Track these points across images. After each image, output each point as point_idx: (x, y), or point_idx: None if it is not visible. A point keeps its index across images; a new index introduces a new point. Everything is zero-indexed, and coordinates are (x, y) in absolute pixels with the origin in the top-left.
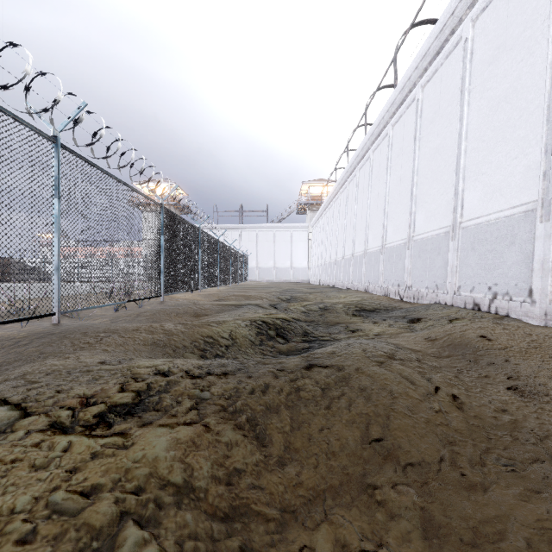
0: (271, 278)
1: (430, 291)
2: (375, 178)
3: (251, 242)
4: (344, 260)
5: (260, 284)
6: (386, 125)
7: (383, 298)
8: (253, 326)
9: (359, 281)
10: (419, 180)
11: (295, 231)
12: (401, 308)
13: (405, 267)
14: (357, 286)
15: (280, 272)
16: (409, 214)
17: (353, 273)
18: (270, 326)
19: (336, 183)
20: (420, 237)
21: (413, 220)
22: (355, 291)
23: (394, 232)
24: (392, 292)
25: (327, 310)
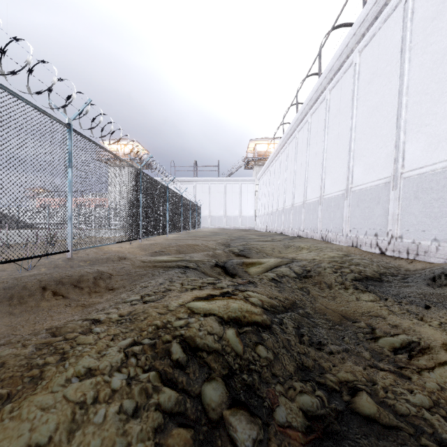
0: (221, 225)
1: (444, 244)
2: (334, 117)
3: (204, 194)
4: (294, 208)
5: (211, 230)
6: (350, 54)
7: (354, 250)
8: (155, 381)
9: (313, 229)
10: (411, 100)
11: (243, 184)
12: (406, 270)
13: (389, 213)
14: (311, 234)
15: (230, 220)
16: (394, 145)
17: (305, 221)
18: (210, 365)
19: (284, 134)
20: (417, 172)
21: (402, 152)
22: (312, 240)
23: (366, 172)
24: (366, 243)
25: (309, 279)
